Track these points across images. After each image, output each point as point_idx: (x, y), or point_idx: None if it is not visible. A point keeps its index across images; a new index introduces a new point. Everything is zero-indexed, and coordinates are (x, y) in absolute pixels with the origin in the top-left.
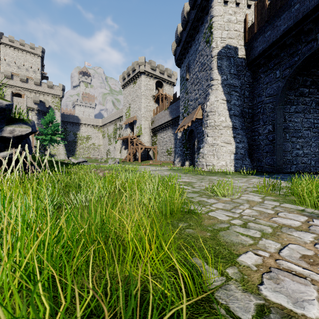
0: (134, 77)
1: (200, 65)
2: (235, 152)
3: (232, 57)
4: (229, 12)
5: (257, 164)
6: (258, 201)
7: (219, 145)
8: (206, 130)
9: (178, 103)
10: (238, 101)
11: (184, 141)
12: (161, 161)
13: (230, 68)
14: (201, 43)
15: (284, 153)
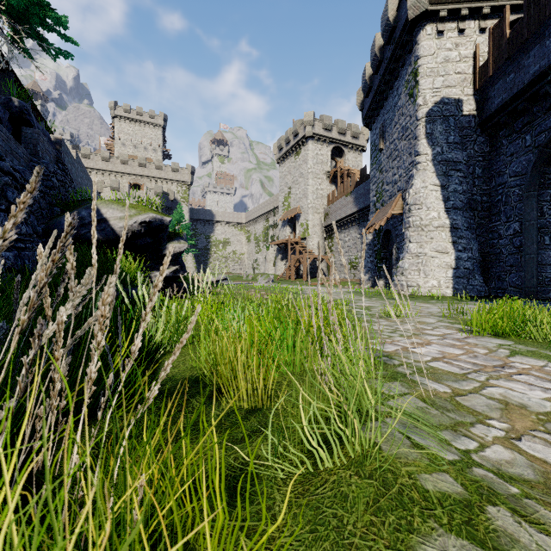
0: (296, 144)
1: (400, 129)
2: (454, 266)
3: (451, 116)
4: (445, 47)
5: (496, 285)
6: (431, 322)
7: (428, 255)
8: (407, 232)
9: (368, 184)
10: (461, 185)
11: (377, 248)
12: (341, 279)
13: (448, 134)
14: (401, 96)
15: (540, 268)
